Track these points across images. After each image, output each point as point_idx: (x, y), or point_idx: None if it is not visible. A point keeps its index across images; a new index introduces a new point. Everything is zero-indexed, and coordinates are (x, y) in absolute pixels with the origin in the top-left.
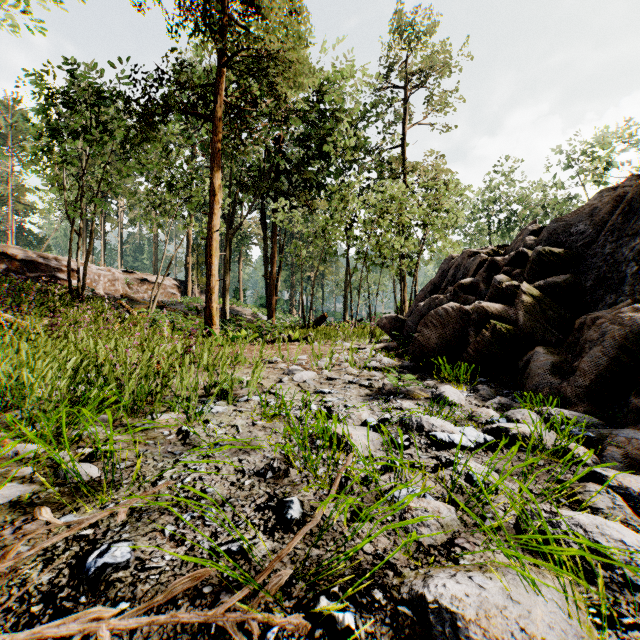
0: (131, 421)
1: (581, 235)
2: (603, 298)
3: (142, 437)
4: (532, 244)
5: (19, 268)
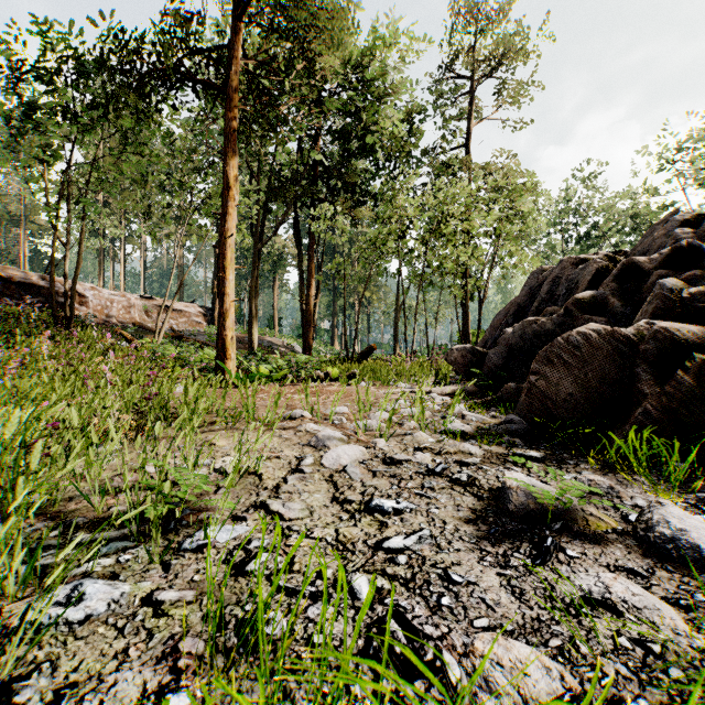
0: None
1: None
2: None
3: None
4: (689, 238)
5: (15, 292)
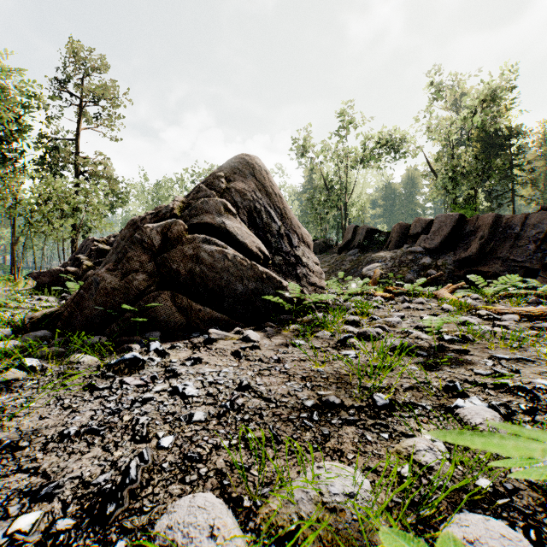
0: None
1: None
2: None
3: None
4: (111, 242)
5: None
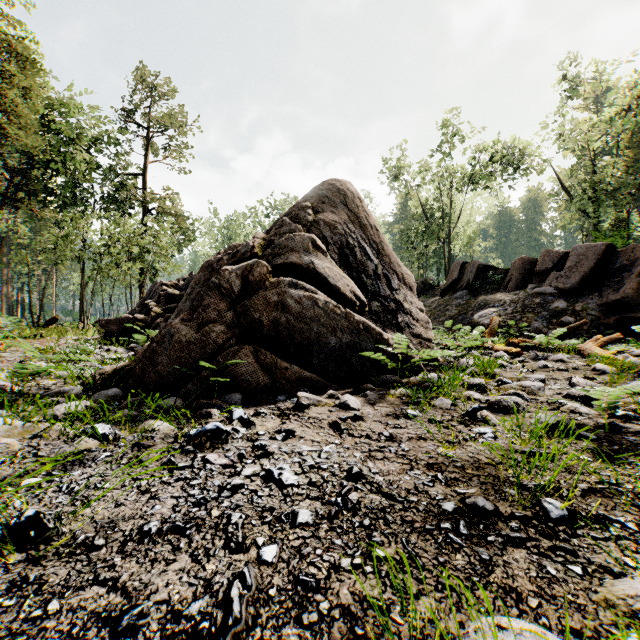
0: None
1: None
2: None
3: None
4: (181, 286)
5: None
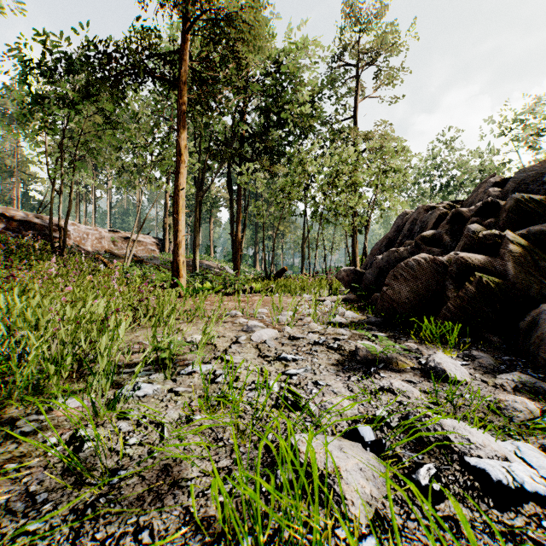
0: (21, 412)
1: None
2: None
3: (1, 457)
4: (497, 195)
5: (16, 227)
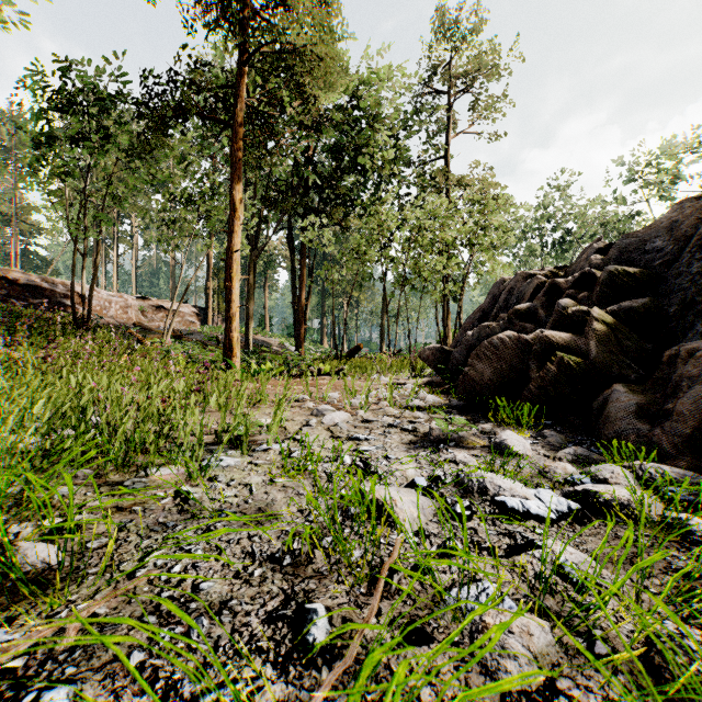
0: (120, 478)
1: (658, 252)
2: (692, 325)
3: (128, 502)
4: (599, 264)
5: (21, 294)
